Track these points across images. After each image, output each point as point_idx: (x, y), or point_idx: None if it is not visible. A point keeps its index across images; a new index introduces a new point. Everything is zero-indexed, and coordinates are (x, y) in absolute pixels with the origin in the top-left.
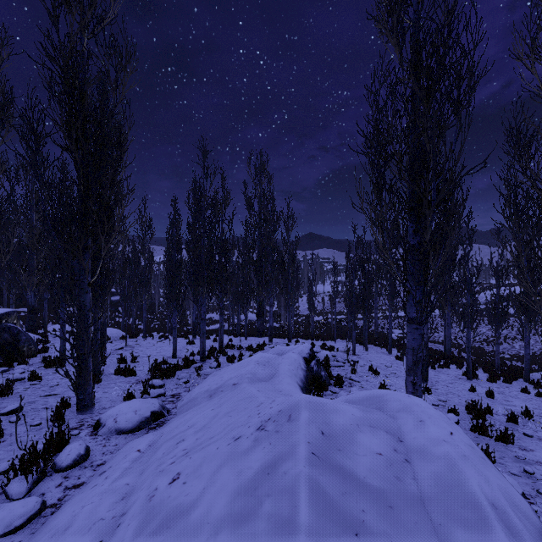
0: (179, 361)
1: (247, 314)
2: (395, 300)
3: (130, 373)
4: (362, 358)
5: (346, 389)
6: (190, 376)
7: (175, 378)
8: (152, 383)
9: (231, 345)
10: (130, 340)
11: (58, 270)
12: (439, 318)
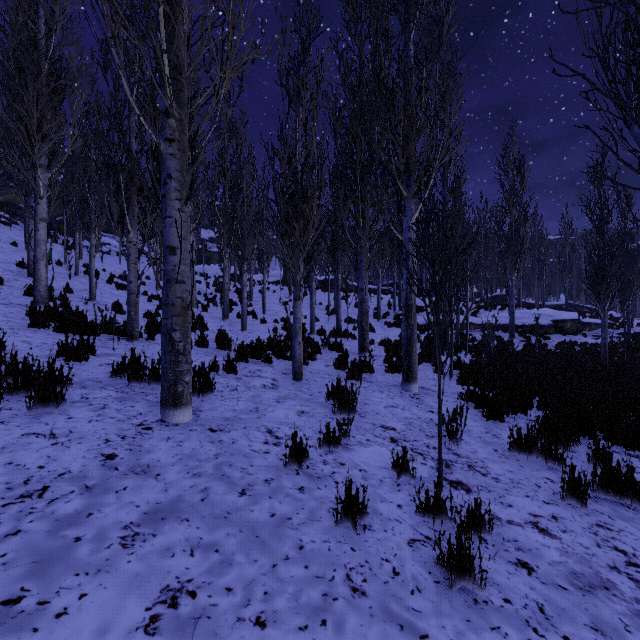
0: None
1: None
2: None
3: None
4: None
5: None
6: None
7: None
8: None
9: None
10: None
11: None
12: None
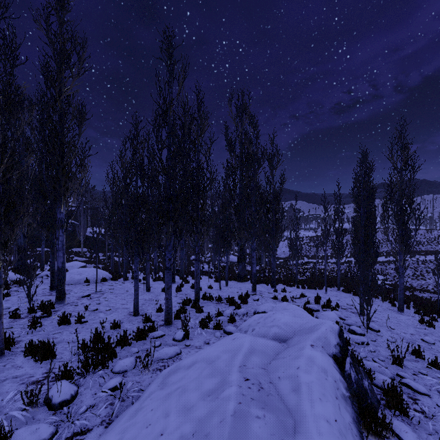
0: (138, 321)
1: (229, 256)
2: (410, 246)
3: (45, 355)
4: (376, 322)
5: (423, 427)
6: (137, 362)
7: (109, 369)
8: (50, 394)
9: (209, 296)
10: (109, 283)
11: (75, 217)
12: (423, 265)
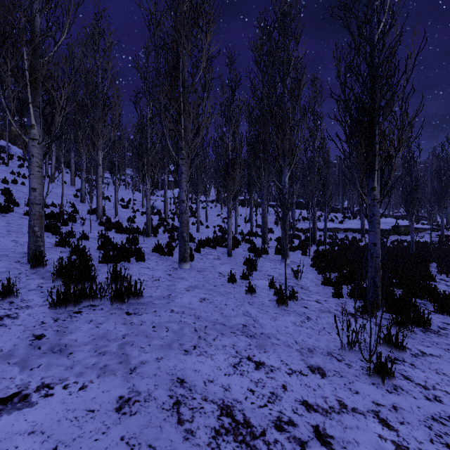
0: None
1: None
2: None
3: None
4: None
5: None
6: None
7: None
8: None
9: None
10: None
11: None
12: None
